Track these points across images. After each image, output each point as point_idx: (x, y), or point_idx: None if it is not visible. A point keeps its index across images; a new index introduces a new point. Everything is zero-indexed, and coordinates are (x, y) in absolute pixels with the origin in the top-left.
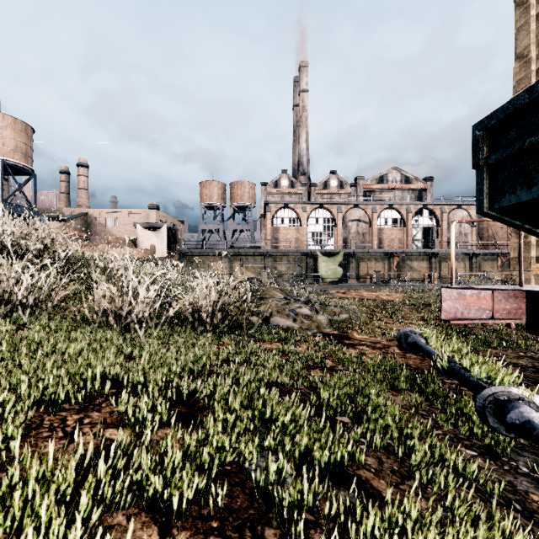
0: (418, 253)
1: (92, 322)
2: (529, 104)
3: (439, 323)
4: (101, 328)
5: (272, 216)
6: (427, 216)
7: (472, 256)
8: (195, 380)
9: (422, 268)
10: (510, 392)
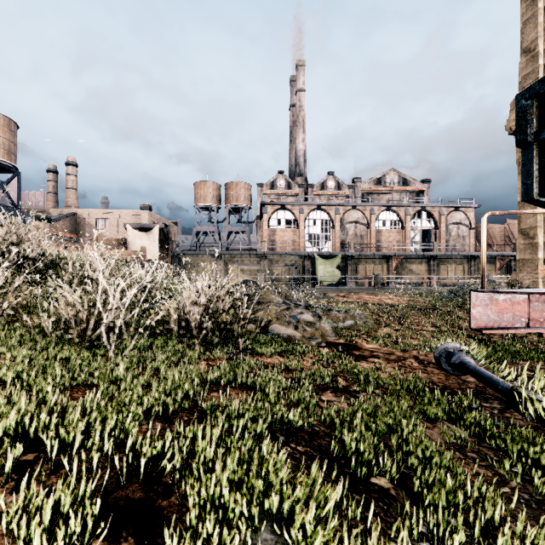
0: (416, 256)
1: (49, 335)
2: None
3: (452, 330)
4: (59, 343)
5: (268, 217)
6: (425, 218)
7: (470, 259)
8: (170, 422)
9: (421, 270)
10: None
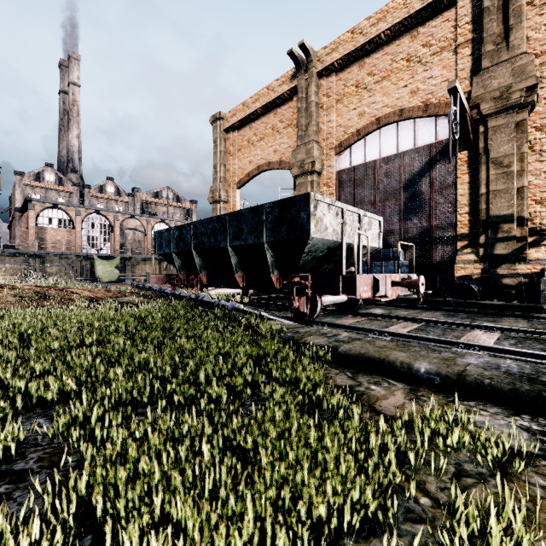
0: None
1: None
2: (161, 233)
3: None
4: None
5: (37, 214)
6: None
7: None
8: None
9: None
10: (140, 283)
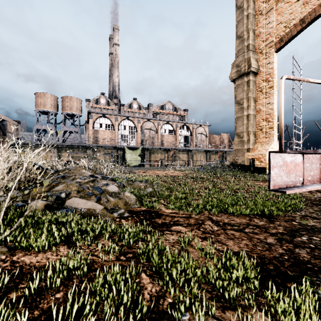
0: (182, 150)
1: None
2: None
3: (218, 190)
4: None
5: (93, 121)
6: (186, 129)
7: (207, 152)
8: None
9: (184, 158)
10: None
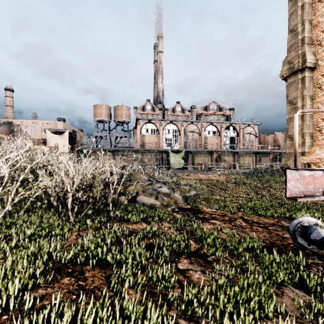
0: (227, 152)
1: None
2: None
3: (258, 196)
4: None
5: (140, 127)
6: (232, 130)
7: (256, 153)
8: None
9: (229, 160)
10: None
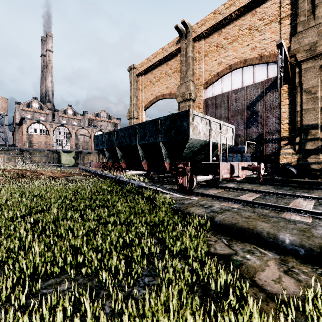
0: None
1: None
2: (97, 137)
3: None
4: None
5: (27, 126)
6: None
7: None
8: None
9: None
10: (84, 167)
